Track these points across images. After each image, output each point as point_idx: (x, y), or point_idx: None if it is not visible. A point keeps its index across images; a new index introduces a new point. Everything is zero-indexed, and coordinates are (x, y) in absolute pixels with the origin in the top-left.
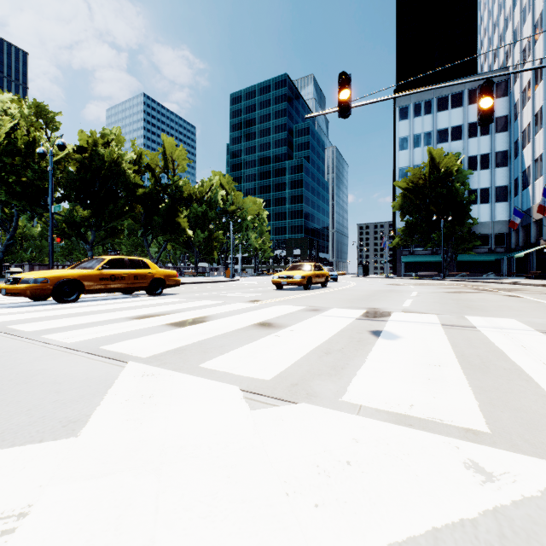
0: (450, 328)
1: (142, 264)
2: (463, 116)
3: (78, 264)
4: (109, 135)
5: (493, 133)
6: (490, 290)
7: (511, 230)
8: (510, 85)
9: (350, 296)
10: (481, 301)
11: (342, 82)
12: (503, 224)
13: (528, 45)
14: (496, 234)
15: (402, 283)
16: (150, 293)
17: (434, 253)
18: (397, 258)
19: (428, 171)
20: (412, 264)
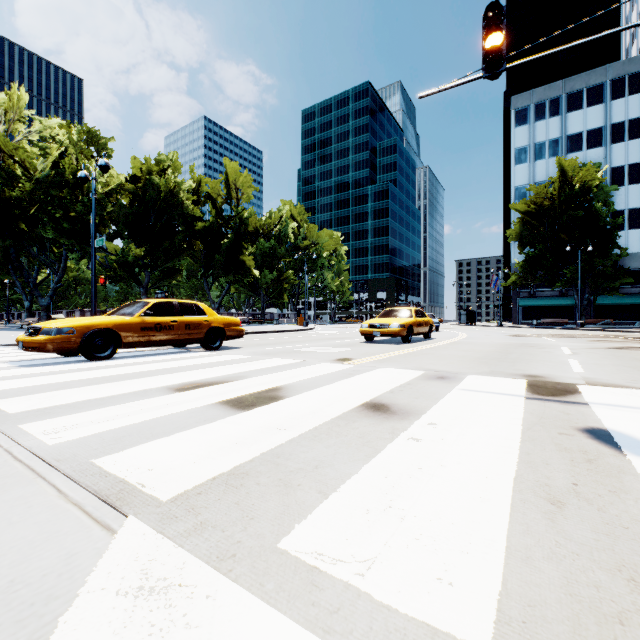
0: None
1: (195, 310)
2: (604, 115)
3: (117, 309)
4: (165, 161)
5: None
6: None
7: None
8: None
9: (475, 353)
10: None
11: (490, 21)
12: None
13: None
14: None
15: (528, 334)
16: (206, 347)
17: (563, 295)
18: (513, 301)
19: (558, 189)
20: (532, 309)
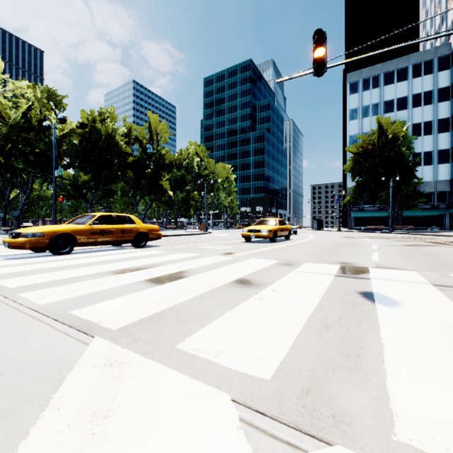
0: (445, 289)
1: (128, 220)
2: (408, 88)
3: (73, 219)
4: (105, 113)
5: (436, 102)
6: (445, 243)
7: (452, 189)
8: (452, 59)
9: (315, 249)
10: (448, 255)
11: (317, 40)
12: (445, 183)
13: None
14: (439, 192)
15: (356, 236)
16: (135, 246)
17: (381, 209)
18: (348, 213)
19: (377, 137)
20: (361, 219)
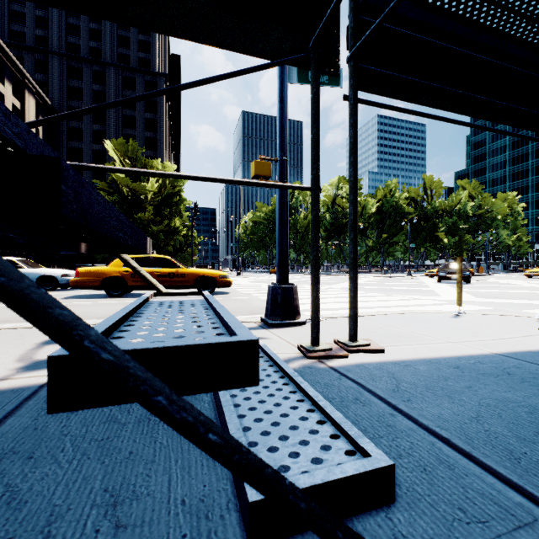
0: None
1: None
2: None
3: None
4: (391, 186)
5: None
6: None
7: None
8: None
9: None
10: None
11: None
12: None
13: None
14: None
15: None
16: None
17: None
18: None
19: None
20: None
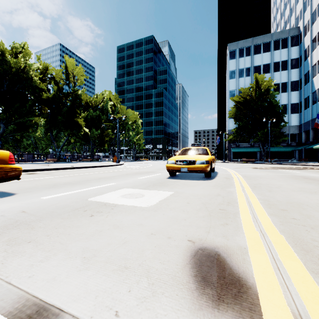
0: None
1: None
2: (270, 58)
3: None
4: (18, 48)
5: (289, 69)
6: None
7: (302, 131)
8: (300, 38)
9: None
10: None
11: None
12: (296, 128)
13: (318, 8)
14: (291, 134)
15: (259, 167)
16: None
17: (252, 146)
18: (228, 149)
19: (255, 90)
20: (238, 153)
